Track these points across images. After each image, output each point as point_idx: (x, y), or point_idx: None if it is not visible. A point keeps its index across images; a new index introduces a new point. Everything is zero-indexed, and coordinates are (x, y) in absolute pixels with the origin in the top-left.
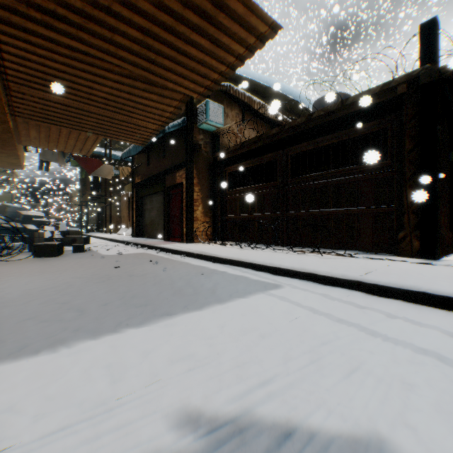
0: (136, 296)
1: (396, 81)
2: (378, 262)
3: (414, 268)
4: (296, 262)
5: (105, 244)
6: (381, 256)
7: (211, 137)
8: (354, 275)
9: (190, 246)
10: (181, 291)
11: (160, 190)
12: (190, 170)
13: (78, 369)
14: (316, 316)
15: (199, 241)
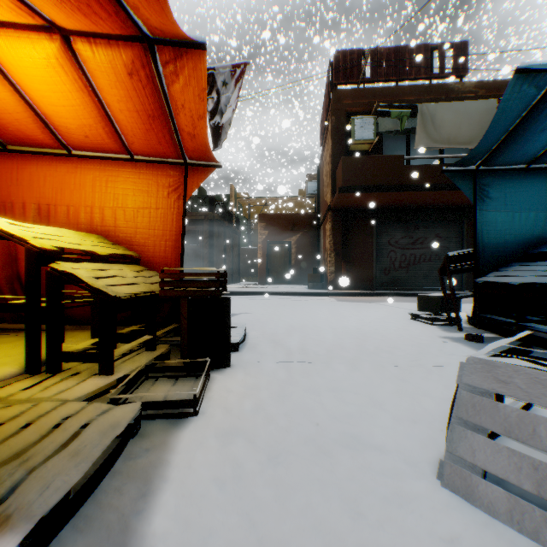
0: None
1: (202, 214)
2: None
3: None
4: None
5: None
6: None
7: None
8: None
9: None
10: None
11: None
12: None
13: None
14: None
15: None
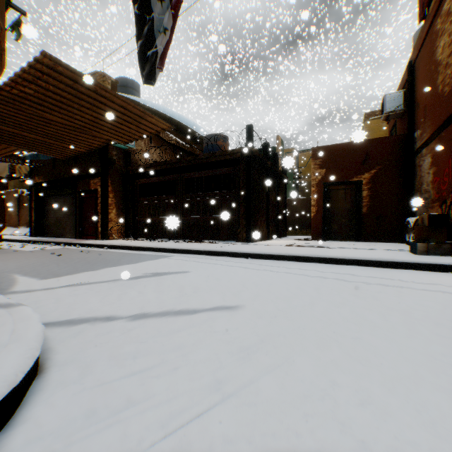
0: (97, 262)
1: (237, 150)
2: (226, 244)
3: (236, 245)
4: (184, 245)
5: (5, 244)
6: (230, 242)
7: (123, 153)
8: (207, 248)
9: (108, 241)
10: (121, 260)
11: (70, 192)
12: (105, 180)
13: (101, 273)
14: (185, 261)
15: (114, 237)
